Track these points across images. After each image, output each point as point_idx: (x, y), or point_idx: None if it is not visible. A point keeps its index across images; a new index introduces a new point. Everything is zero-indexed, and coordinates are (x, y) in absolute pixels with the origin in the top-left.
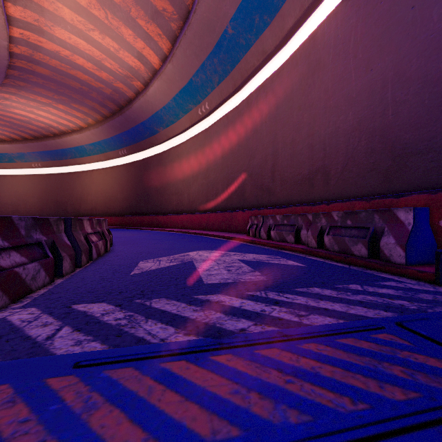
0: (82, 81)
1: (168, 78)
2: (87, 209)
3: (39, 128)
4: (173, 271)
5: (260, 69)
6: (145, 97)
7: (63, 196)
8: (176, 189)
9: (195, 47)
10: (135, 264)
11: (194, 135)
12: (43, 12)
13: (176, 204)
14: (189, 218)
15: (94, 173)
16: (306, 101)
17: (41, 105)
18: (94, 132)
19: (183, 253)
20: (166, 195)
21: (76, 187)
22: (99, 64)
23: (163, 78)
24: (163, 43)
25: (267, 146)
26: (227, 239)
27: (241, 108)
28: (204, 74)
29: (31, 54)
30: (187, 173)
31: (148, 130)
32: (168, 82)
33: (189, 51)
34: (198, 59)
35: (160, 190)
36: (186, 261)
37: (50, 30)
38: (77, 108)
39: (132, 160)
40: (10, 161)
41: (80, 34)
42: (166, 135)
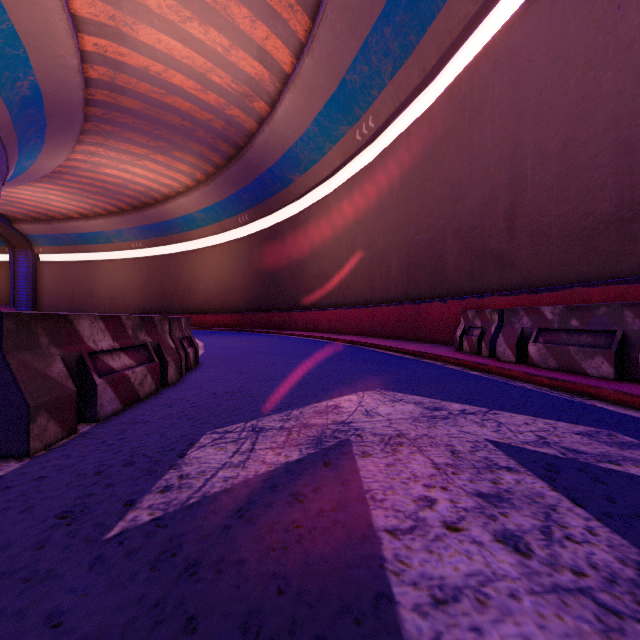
0: (183, 112)
1: (305, 85)
2: (197, 304)
3: (137, 193)
4: (276, 525)
5: (479, 22)
6: (271, 125)
7: (169, 286)
8: (320, 269)
9: (350, 12)
10: (183, 447)
11: (348, 178)
12: (118, 0)
13: (320, 294)
14: (340, 316)
15: (206, 252)
16: (609, 43)
17: (136, 158)
18: (204, 192)
19: (325, 398)
20: (305, 280)
21: (184, 273)
22: (204, 80)
23: (298, 86)
24: (297, 22)
25: (496, 169)
26: (415, 356)
27: (436, 111)
28: (367, 64)
29: (113, 78)
30: (337, 242)
31: (278, 181)
32: (307, 92)
33: (340, 24)
34: (356, 37)
35: (296, 273)
36: (331, 441)
37: (131, 32)
38: (181, 157)
39: (257, 230)
40: (107, 241)
41: (173, 32)
42: (305, 185)
